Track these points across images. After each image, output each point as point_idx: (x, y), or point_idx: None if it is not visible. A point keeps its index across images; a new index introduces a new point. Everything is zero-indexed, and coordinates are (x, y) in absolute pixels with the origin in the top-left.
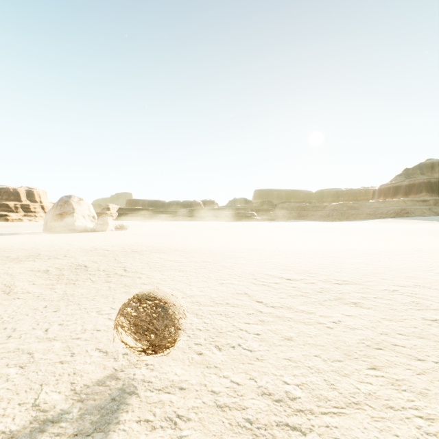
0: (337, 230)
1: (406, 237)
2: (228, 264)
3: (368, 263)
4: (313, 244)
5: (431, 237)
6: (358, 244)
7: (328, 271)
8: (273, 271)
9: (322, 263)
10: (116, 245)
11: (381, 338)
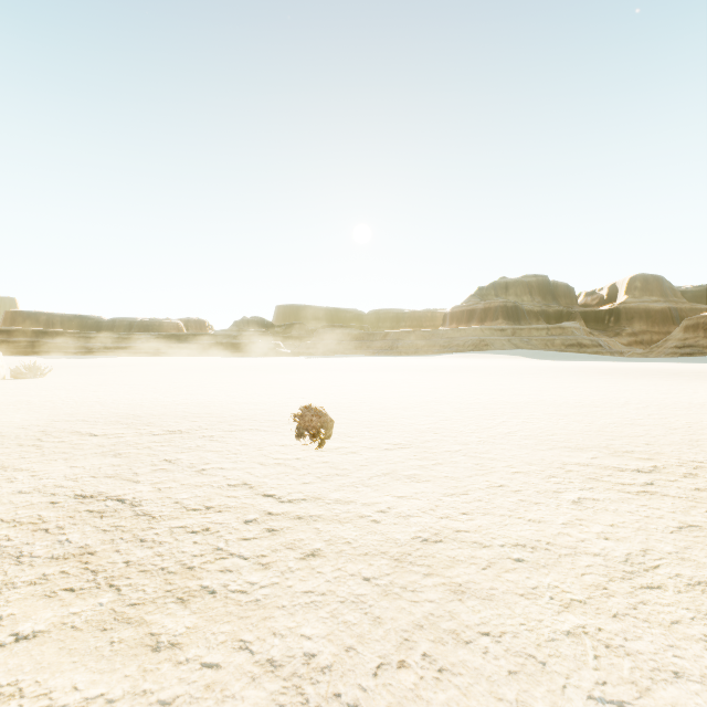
0: (435, 369)
1: (544, 378)
2: (456, 447)
3: (633, 423)
4: (472, 394)
5: (567, 377)
6: (525, 391)
7: (634, 444)
8: (571, 456)
9: (584, 429)
10: (89, 417)
11: None
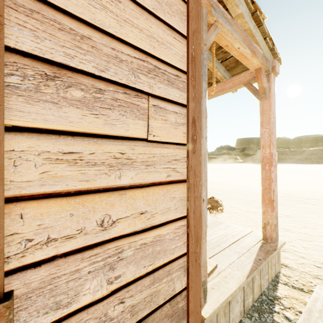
0: (313, 172)
1: None
2: (245, 189)
3: None
4: (292, 182)
5: None
6: None
7: (302, 194)
8: None
9: (298, 191)
10: None
11: (319, 211)
